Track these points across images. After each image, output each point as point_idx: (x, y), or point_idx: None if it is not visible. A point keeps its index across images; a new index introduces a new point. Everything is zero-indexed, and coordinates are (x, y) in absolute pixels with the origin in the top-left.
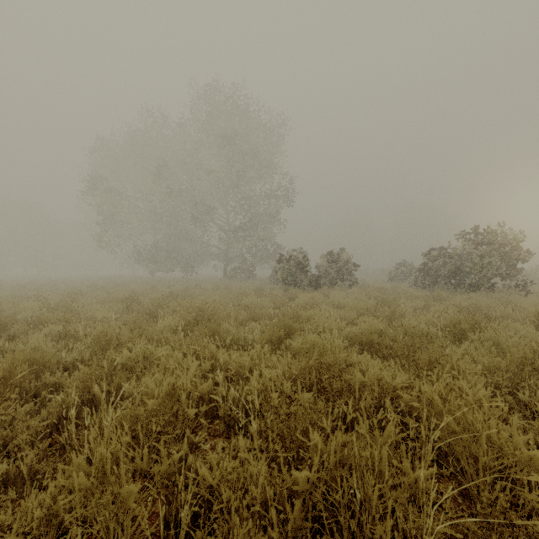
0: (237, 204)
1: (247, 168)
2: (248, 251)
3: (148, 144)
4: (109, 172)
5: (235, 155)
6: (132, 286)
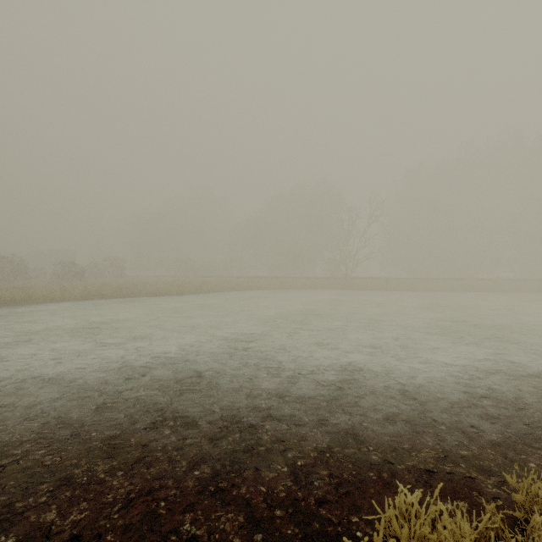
0: None
1: None
2: None
3: None
4: None
5: None
6: None
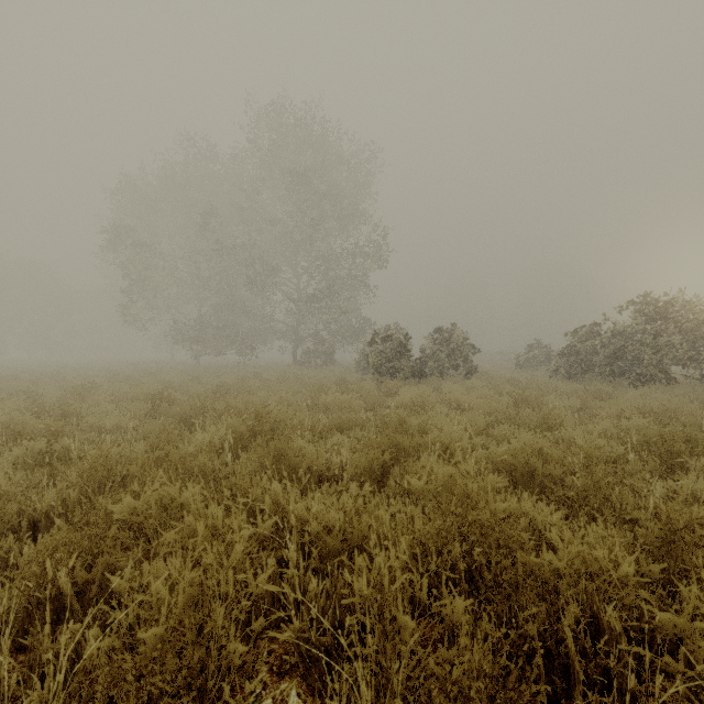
0: (311, 264)
1: (324, 216)
2: (326, 328)
3: (191, 183)
4: (139, 221)
5: (308, 197)
6: (167, 376)
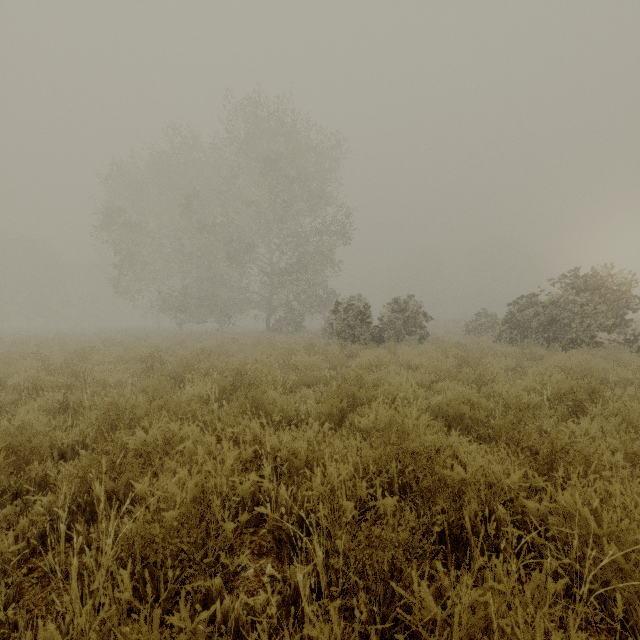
0: (283, 241)
1: (294, 199)
2: (296, 298)
3: (175, 169)
4: (129, 203)
5: (280, 182)
6: (155, 341)
